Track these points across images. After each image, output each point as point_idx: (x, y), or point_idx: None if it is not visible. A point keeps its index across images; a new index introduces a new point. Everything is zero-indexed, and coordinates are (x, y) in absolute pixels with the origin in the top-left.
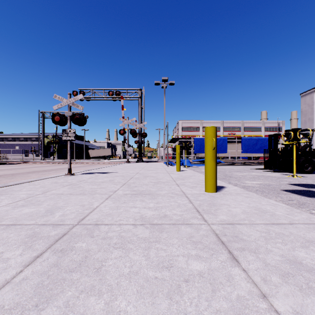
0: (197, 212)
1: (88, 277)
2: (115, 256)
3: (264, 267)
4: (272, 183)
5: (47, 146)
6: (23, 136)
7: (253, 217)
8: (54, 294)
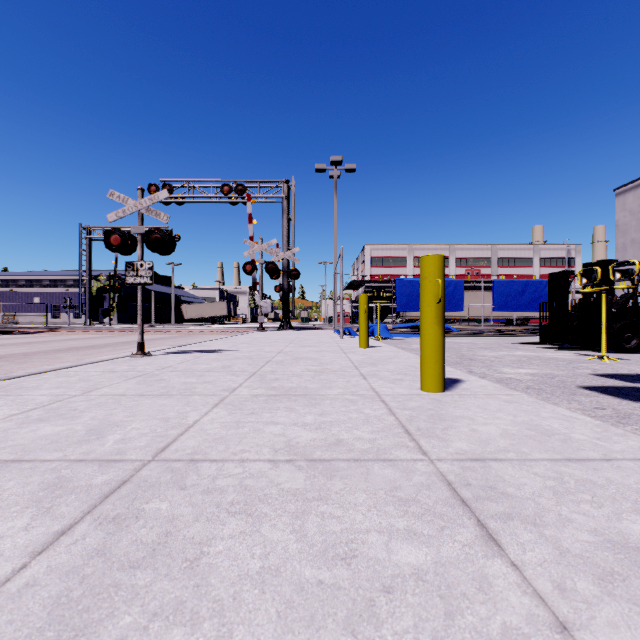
0: (406, 434)
1: (170, 582)
2: (231, 531)
3: (557, 558)
4: (558, 373)
5: (97, 297)
6: (49, 277)
7: (526, 445)
8: (92, 622)
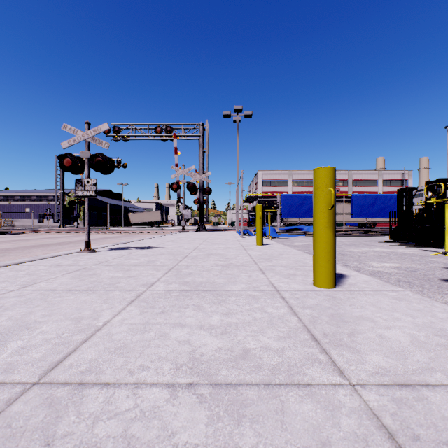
0: (314, 341)
1: None
2: None
3: None
4: (417, 267)
5: (70, 208)
6: (36, 194)
7: (447, 359)
8: None
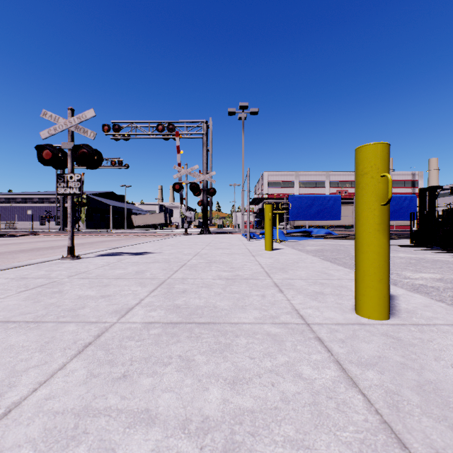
0: None
1: None
2: None
3: None
4: None
5: None
6: (38, 196)
7: None
8: None
